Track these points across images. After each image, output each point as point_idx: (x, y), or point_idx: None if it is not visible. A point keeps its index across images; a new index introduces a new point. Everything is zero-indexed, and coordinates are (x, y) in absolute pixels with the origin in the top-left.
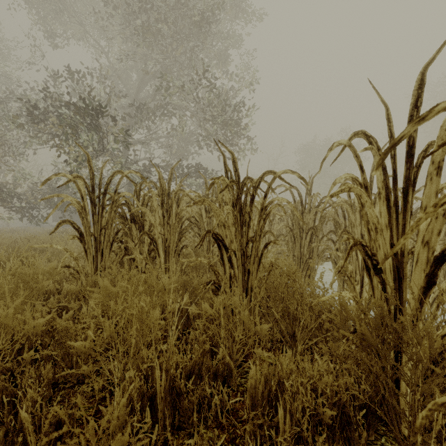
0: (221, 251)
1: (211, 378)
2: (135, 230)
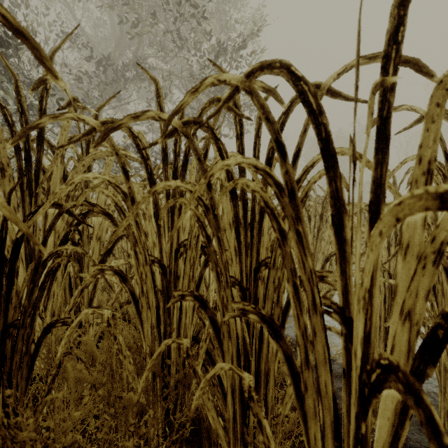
0: None
1: None
2: None
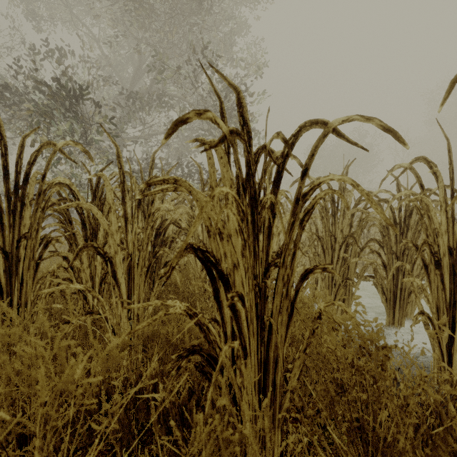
0: (216, 284)
1: None
2: (82, 240)
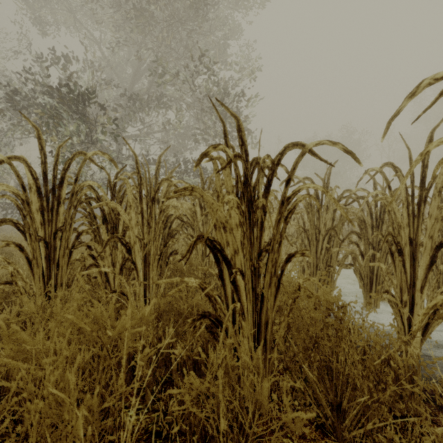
0: (220, 266)
1: None
2: (105, 232)
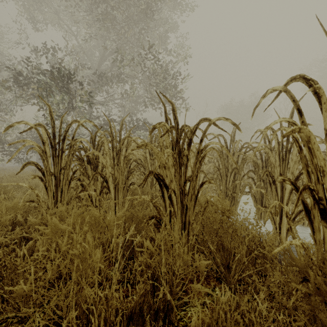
0: (162, 189)
1: (152, 314)
2: (90, 170)
